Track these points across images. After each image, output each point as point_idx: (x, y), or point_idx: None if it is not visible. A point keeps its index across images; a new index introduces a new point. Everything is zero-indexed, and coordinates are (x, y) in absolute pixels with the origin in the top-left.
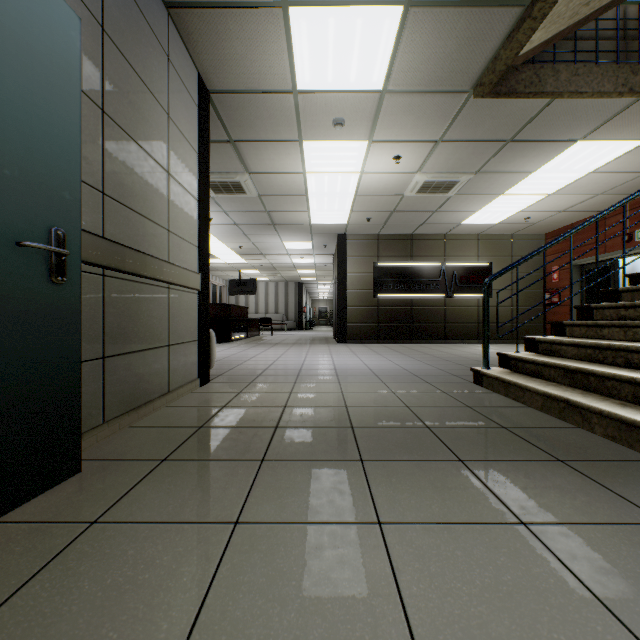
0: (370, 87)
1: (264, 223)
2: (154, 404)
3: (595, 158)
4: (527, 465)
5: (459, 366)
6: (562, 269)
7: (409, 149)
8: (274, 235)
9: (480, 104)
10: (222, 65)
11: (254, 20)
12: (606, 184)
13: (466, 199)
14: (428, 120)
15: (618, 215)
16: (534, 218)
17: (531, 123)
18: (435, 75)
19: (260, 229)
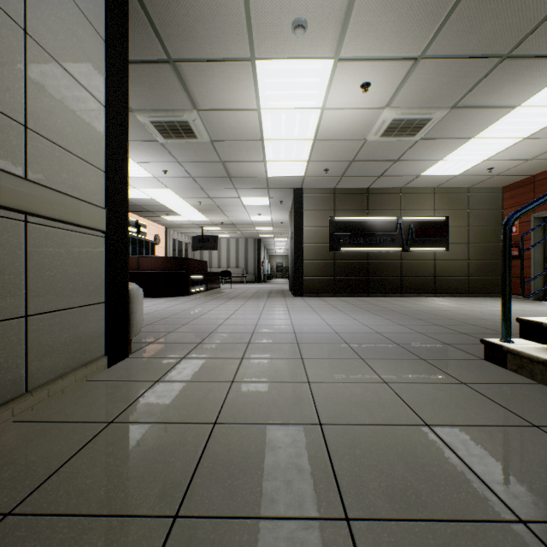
0: None
1: (220, 176)
2: None
3: None
4: None
5: (440, 328)
6: (522, 222)
7: (381, 72)
8: (231, 190)
9: None
10: None
11: None
12: None
13: (432, 145)
14: (412, 21)
15: None
16: (497, 168)
17: (542, 25)
18: None
19: (217, 183)
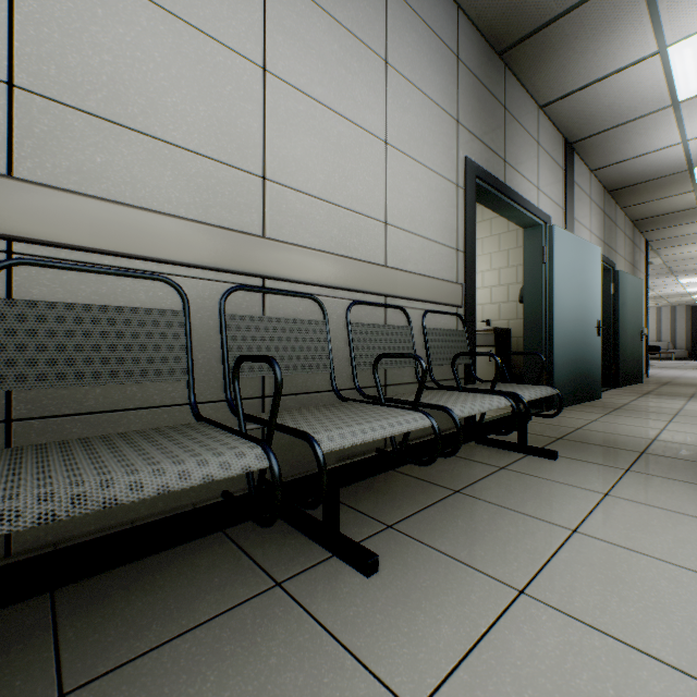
0: None
1: (661, 273)
2: None
3: None
4: None
5: None
6: None
7: None
8: (669, 277)
9: None
10: (660, 236)
11: (683, 226)
12: None
13: None
14: None
15: None
16: None
17: None
18: None
19: (655, 276)
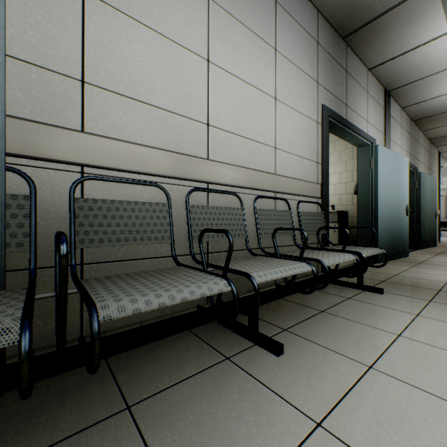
0: None
1: None
2: None
3: None
4: None
5: None
6: None
7: None
8: None
9: None
10: None
11: None
12: None
13: None
14: None
15: None
16: None
17: None
18: None
19: (444, 175)
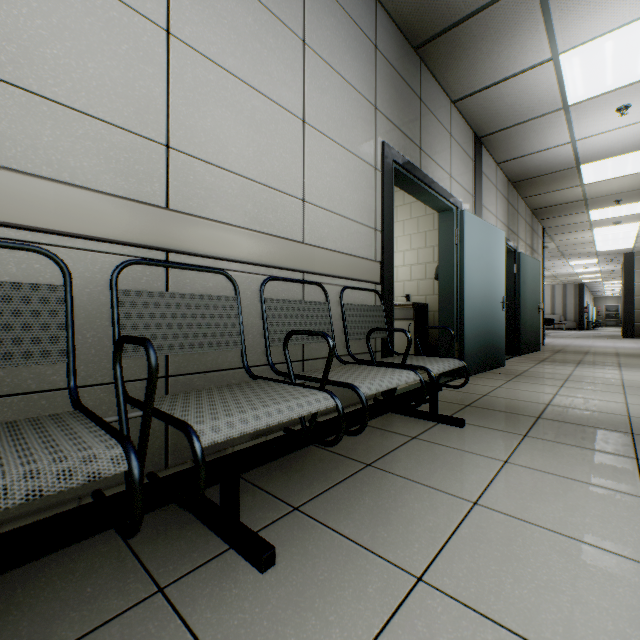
0: (634, 213)
1: (554, 256)
2: None
3: None
4: None
5: None
6: None
7: None
8: (561, 259)
9: None
10: (553, 223)
11: (572, 215)
12: None
13: None
14: None
15: None
16: None
17: None
18: None
19: (550, 258)
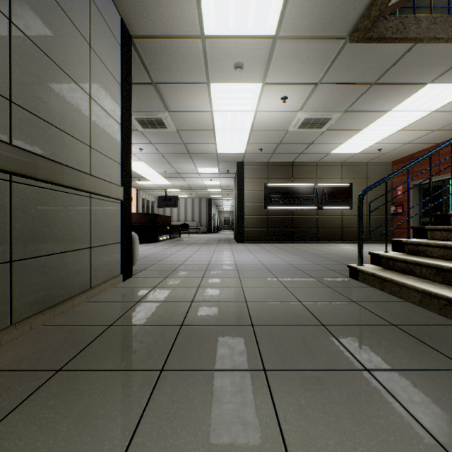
0: (265, 33)
1: (182, 153)
2: (73, 301)
3: (439, 99)
4: (439, 377)
5: (333, 262)
6: (405, 188)
7: (294, 91)
8: (190, 162)
9: (354, 50)
10: (141, 11)
11: None
12: (443, 121)
13: (335, 133)
14: (310, 64)
15: (449, 146)
16: (385, 149)
17: (393, 67)
18: (319, 21)
19: (179, 157)
